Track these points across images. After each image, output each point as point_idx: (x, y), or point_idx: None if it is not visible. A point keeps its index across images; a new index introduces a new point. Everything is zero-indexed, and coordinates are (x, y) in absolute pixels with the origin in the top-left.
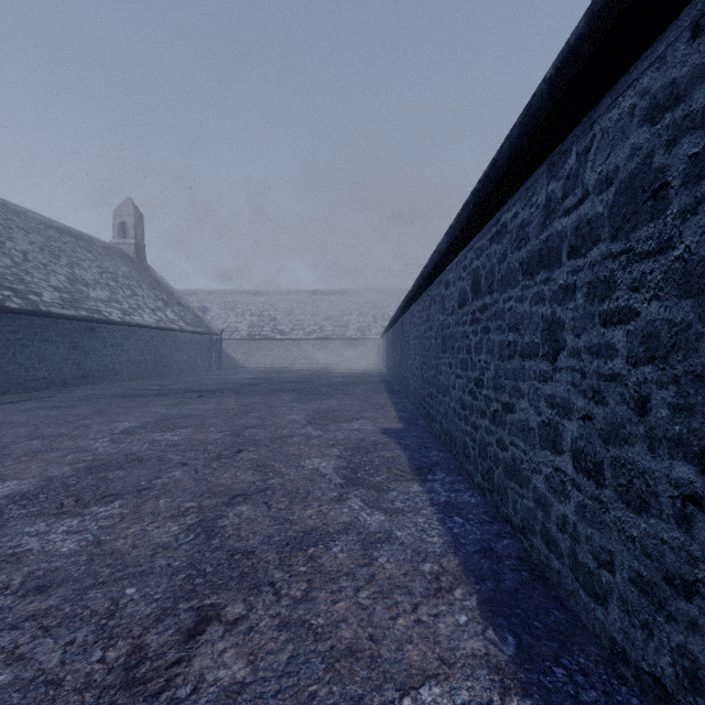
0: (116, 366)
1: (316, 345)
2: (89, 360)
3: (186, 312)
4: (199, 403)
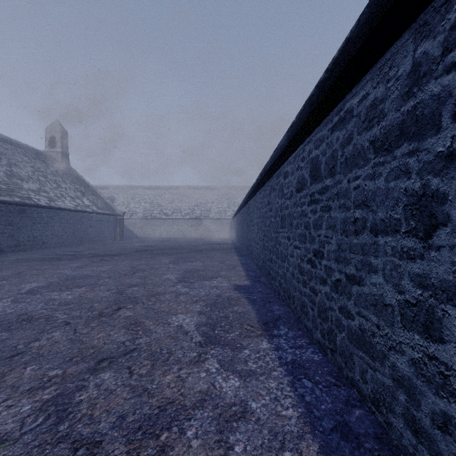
0: (43, 237)
1: (189, 223)
2: (22, 234)
3: (98, 200)
4: (99, 265)
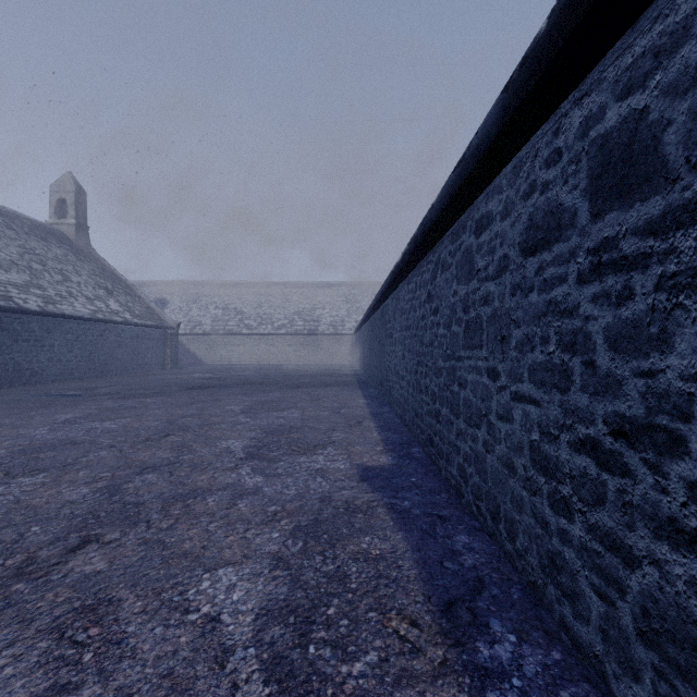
0: (33, 365)
1: (286, 340)
2: None
3: (135, 302)
4: (109, 418)
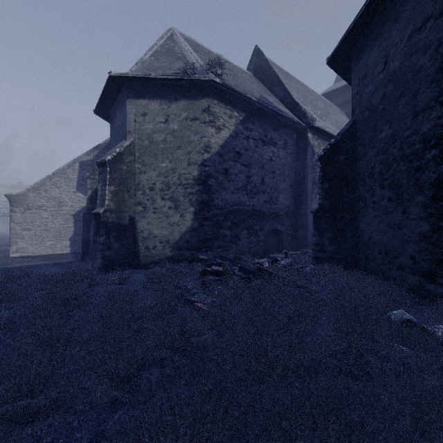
0: None
1: None
2: None
3: None
4: None
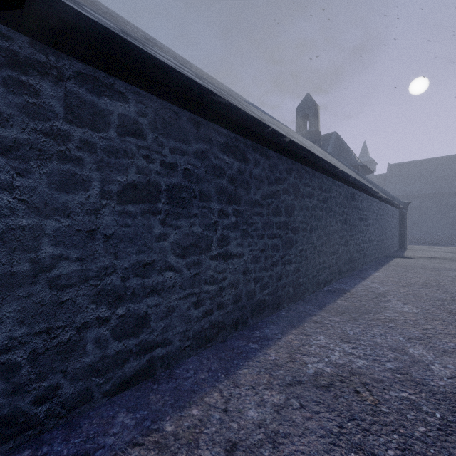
0: None
1: None
2: None
3: None
4: None
